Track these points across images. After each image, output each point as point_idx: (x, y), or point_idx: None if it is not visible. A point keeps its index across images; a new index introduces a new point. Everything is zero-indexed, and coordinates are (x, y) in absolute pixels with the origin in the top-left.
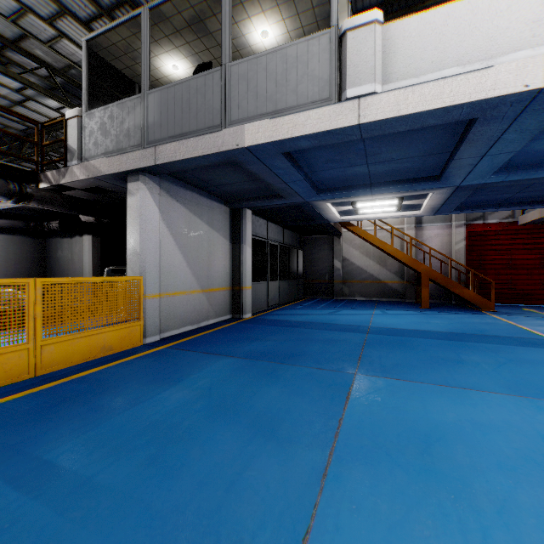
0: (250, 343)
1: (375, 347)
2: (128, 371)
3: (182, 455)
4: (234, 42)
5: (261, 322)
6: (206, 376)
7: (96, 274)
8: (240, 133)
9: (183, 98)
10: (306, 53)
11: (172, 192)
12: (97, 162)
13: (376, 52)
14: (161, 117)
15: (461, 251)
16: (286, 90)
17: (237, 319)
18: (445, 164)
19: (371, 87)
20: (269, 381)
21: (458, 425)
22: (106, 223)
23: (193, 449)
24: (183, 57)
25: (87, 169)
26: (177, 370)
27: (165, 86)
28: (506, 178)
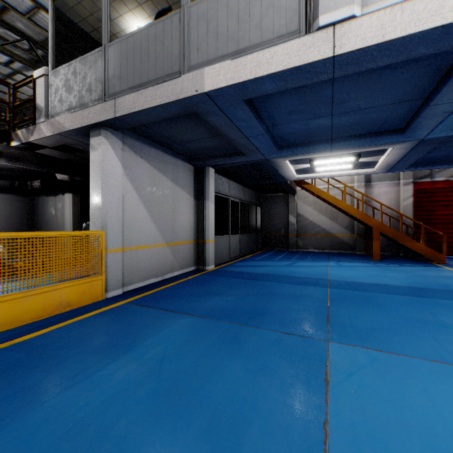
0: (211, 298)
1: (340, 304)
2: (77, 334)
3: None
4: None
5: (223, 274)
6: (160, 342)
7: (76, 229)
8: (200, 78)
9: (141, 47)
10: None
11: (135, 148)
12: (61, 118)
13: None
14: (121, 69)
15: (409, 207)
16: (249, 27)
17: (201, 270)
18: (415, 113)
19: (350, 10)
20: (231, 351)
21: None
22: (81, 181)
23: None
24: (146, 17)
25: (53, 126)
26: (130, 332)
27: (124, 36)
28: None
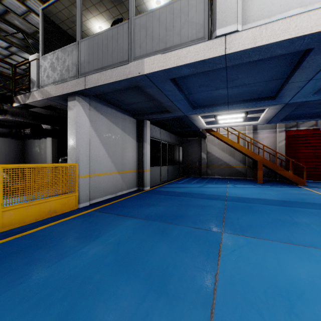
0: (148, 208)
1: (232, 211)
2: (63, 229)
3: (88, 311)
4: (138, 9)
5: (156, 192)
6: (116, 233)
7: (54, 162)
8: (141, 65)
9: (103, 43)
10: (187, 7)
11: (98, 108)
12: (48, 88)
13: (238, 1)
14: (89, 57)
15: (282, 147)
16: (173, 33)
17: (141, 190)
18: (280, 87)
19: (235, 26)
20: (161, 238)
21: (311, 282)
22: (59, 129)
23: (98, 305)
24: (105, 20)
25: (42, 93)
26: (97, 228)
27: (91, 36)
28: (320, 97)
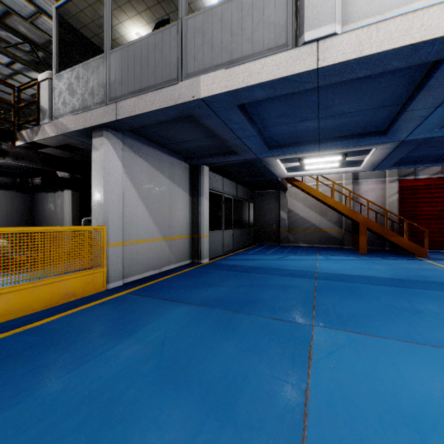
0: (206, 289)
1: (326, 294)
2: (84, 321)
3: None
4: (191, 7)
5: (217, 267)
6: (160, 327)
7: (75, 224)
8: (196, 85)
9: (142, 54)
10: (262, 1)
11: (135, 148)
12: (65, 120)
13: None
14: (122, 75)
15: (394, 203)
16: (242, 39)
17: (196, 264)
18: (395, 117)
19: (331, 28)
20: (225, 334)
21: None
22: (81, 178)
23: (131, 438)
24: (145, 24)
25: (57, 127)
26: (132, 319)
27: (125, 44)
28: None
